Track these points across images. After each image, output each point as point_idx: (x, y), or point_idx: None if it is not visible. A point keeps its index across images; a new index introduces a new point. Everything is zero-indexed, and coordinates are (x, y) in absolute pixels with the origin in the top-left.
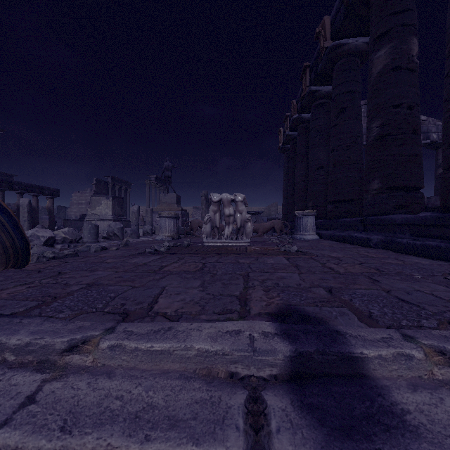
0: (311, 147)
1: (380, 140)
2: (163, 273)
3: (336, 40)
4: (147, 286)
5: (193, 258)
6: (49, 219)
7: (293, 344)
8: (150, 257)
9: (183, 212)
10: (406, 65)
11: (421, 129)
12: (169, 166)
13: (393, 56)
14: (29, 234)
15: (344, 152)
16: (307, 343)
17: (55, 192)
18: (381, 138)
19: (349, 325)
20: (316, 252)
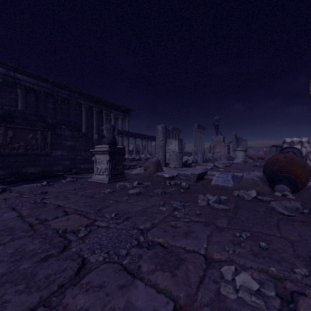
0: None
1: None
2: None
3: None
4: None
5: None
6: None
7: None
8: None
9: (228, 147)
10: None
11: None
12: (217, 118)
13: None
14: (185, 158)
15: None
16: None
17: None
18: None
19: None
20: None
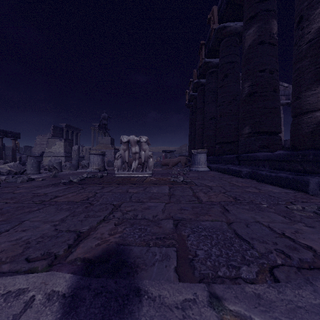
0: (206, 103)
1: (250, 96)
2: (47, 204)
3: (221, 23)
4: (8, 220)
5: (93, 188)
6: (12, 155)
7: (63, 318)
8: (59, 187)
9: (116, 151)
10: (268, 40)
11: (284, 93)
12: (106, 116)
13: (259, 33)
14: None
15: (227, 107)
16: (82, 316)
17: (16, 135)
18: (251, 95)
19: (159, 277)
20: (198, 181)
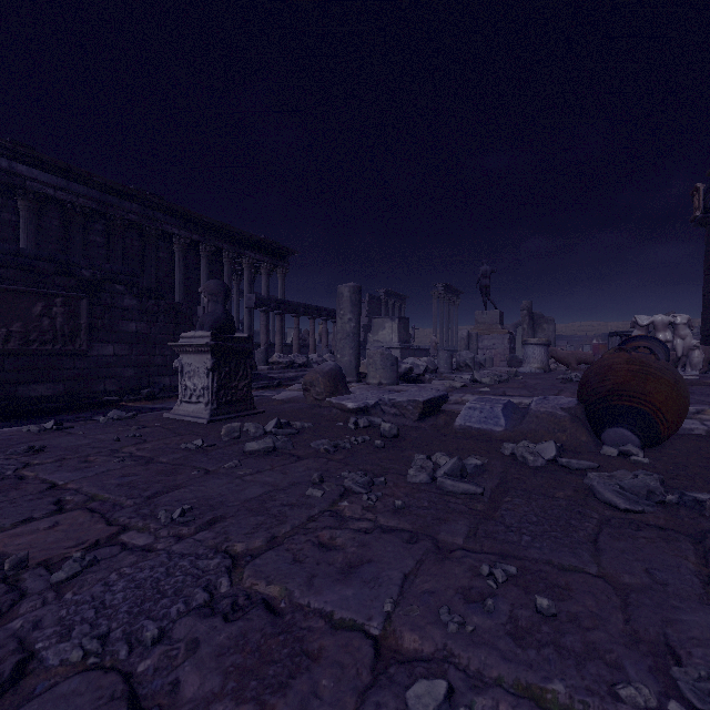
0: None
1: None
2: None
3: None
4: None
5: None
6: None
7: None
8: None
9: (511, 336)
10: None
11: None
12: (487, 271)
13: None
14: (409, 363)
15: None
16: None
17: None
18: None
19: None
20: None
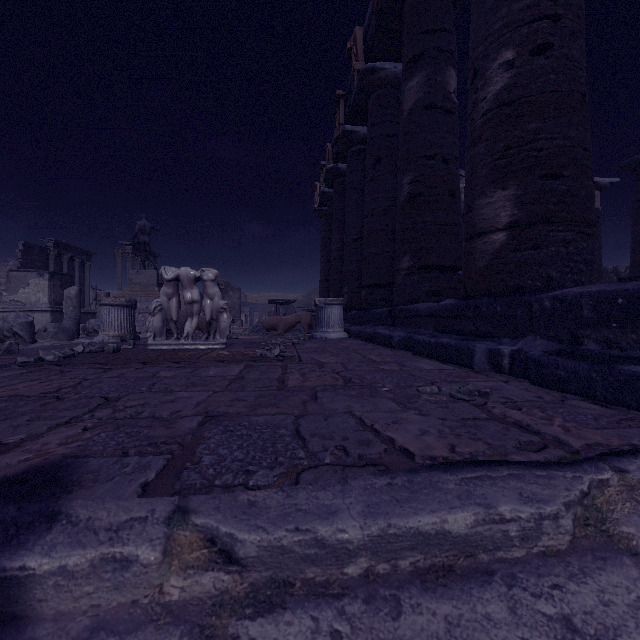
0: (347, 210)
1: (412, 201)
2: None
3: (369, 62)
4: None
5: (86, 371)
6: None
7: None
8: (6, 372)
9: None
10: (441, 104)
11: None
12: (147, 227)
13: (426, 89)
14: None
15: (380, 218)
16: None
17: None
18: (413, 200)
19: (105, 495)
20: (309, 356)
